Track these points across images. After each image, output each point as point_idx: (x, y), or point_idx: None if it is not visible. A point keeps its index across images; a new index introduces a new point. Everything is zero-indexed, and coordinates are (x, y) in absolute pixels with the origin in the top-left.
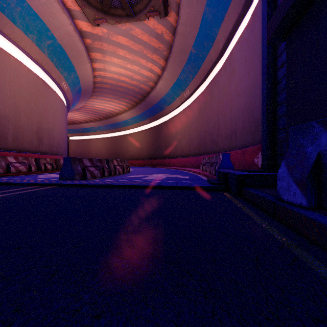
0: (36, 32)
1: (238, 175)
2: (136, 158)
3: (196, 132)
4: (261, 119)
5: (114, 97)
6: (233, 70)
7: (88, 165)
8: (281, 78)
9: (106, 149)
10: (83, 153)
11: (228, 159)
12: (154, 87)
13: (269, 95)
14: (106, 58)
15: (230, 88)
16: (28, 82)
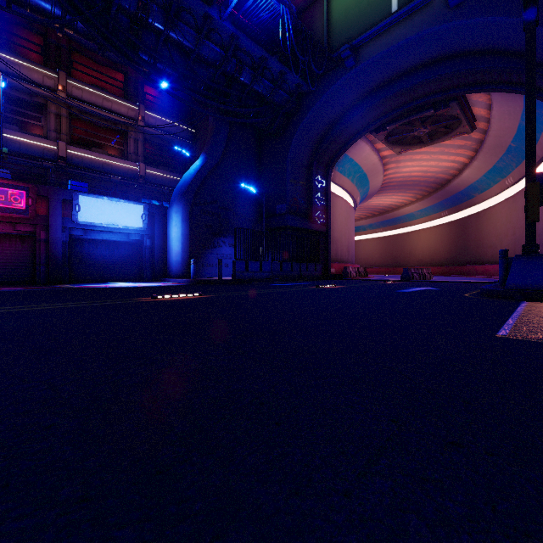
0: (353, 173)
1: None
2: (425, 264)
3: (523, 232)
4: None
5: (398, 191)
6: None
7: (413, 272)
8: None
9: (379, 252)
10: None
11: None
12: (457, 174)
13: None
14: (399, 165)
15: None
16: (344, 210)
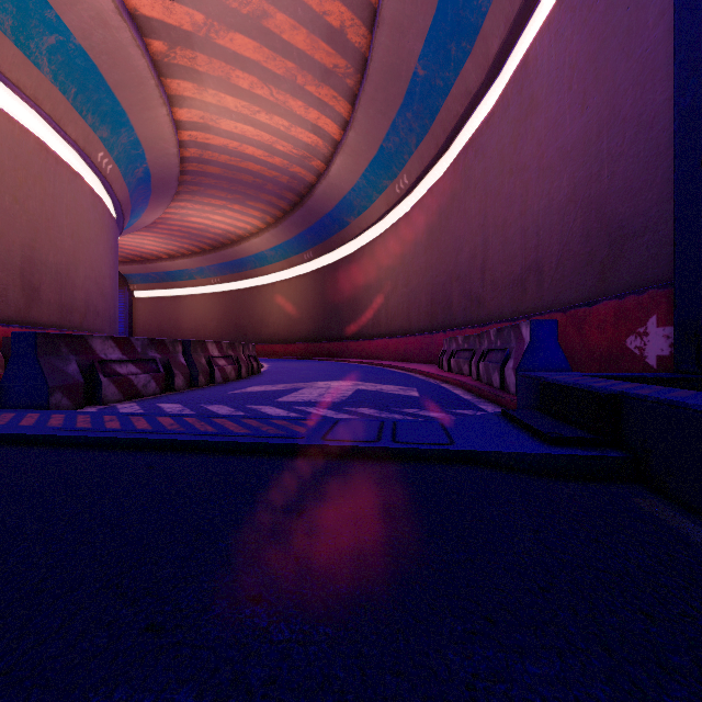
0: (12, 7)
1: None
2: (283, 340)
3: (425, 276)
4: (635, 220)
5: (232, 197)
6: (532, 103)
7: (113, 359)
8: None
9: (217, 319)
10: (164, 327)
11: (552, 338)
12: (323, 171)
13: None
14: (207, 96)
15: (522, 154)
16: None
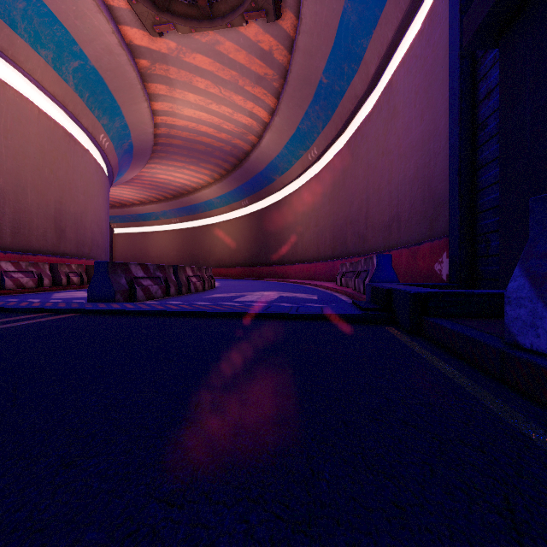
0: (53, 46)
1: (415, 294)
2: (226, 265)
3: (329, 220)
4: (445, 194)
5: (190, 161)
6: (394, 111)
7: (140, 276)
8: (487, 118)
9: (176, 249)
10: (137, 255)
11: (389, 264)
12: (256, 143)
13: (463, 150)
14: (175, 93)
15: (389, 143)
16: (40, 132)
